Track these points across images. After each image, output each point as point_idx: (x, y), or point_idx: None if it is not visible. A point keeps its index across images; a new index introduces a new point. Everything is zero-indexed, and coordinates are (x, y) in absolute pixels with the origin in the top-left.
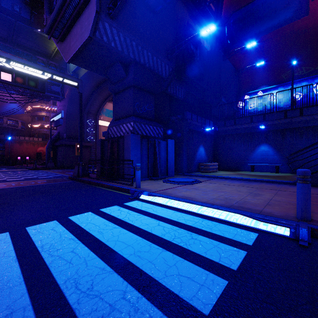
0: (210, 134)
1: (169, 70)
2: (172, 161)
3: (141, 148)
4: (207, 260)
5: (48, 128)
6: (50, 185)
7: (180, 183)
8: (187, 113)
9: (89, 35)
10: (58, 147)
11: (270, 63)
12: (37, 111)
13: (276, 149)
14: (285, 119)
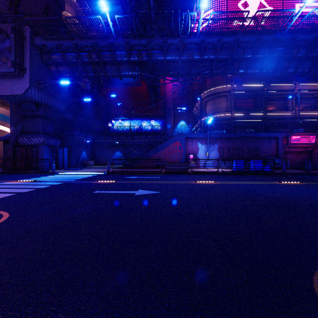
0: (90, 143)
1: (65, 108)
2: (66, 160)
3: (49, 153)
4: (86, 176)
5: None
6: None
7: (74, 169)
8: (75, 131)
9: (22, 94)
10: None
11: (125, 104)
12: None
13: (123, 154)
14: (127, 140)
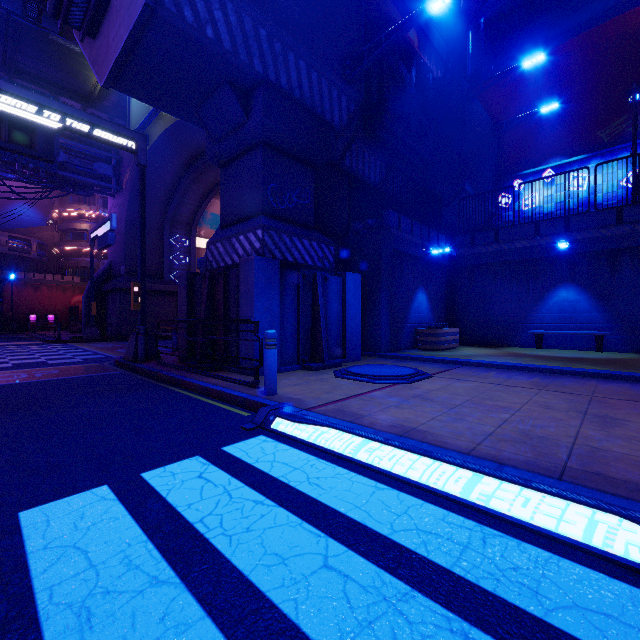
0: (440, 263)
1: (349, 110)
2: (356, 324)
3: (282, 293)
4: None
5: (95, 256)
6: (60, 382)
7: (378, 379)
8: (390, 212)
9: None
10: (110, 294)
11: (570, 108)
12: (70, 221)
13: (596, 296)
14: (619, 226)
